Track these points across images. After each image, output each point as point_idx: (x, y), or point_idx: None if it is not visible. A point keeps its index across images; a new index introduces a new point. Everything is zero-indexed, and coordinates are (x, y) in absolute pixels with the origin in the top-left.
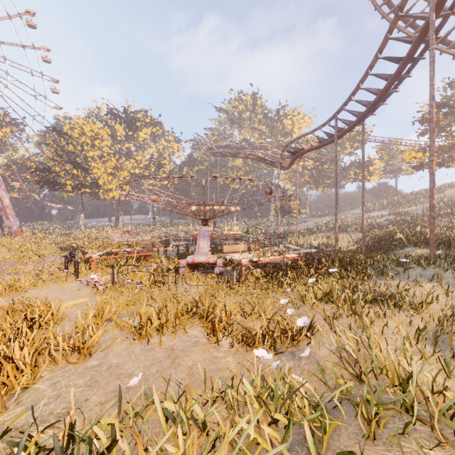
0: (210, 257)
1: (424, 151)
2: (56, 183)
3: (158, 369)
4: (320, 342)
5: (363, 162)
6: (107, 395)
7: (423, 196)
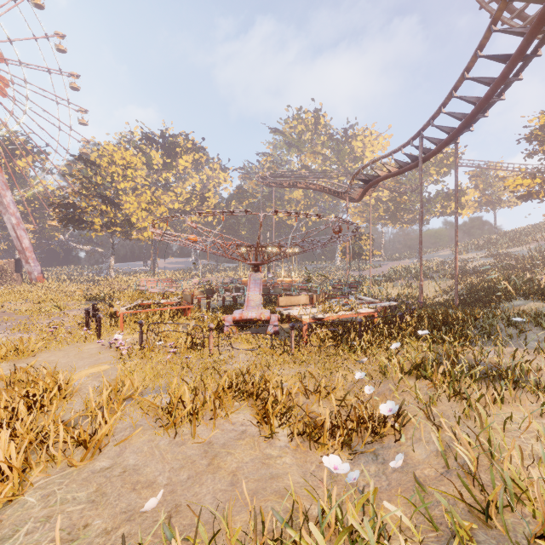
0: (262, 312)
1: (534, 176)
2: (82, 221)
3: (189, 474)
4: (413, 437)
5: (456, 191)
6: (116, 518)
7: (530, 234)
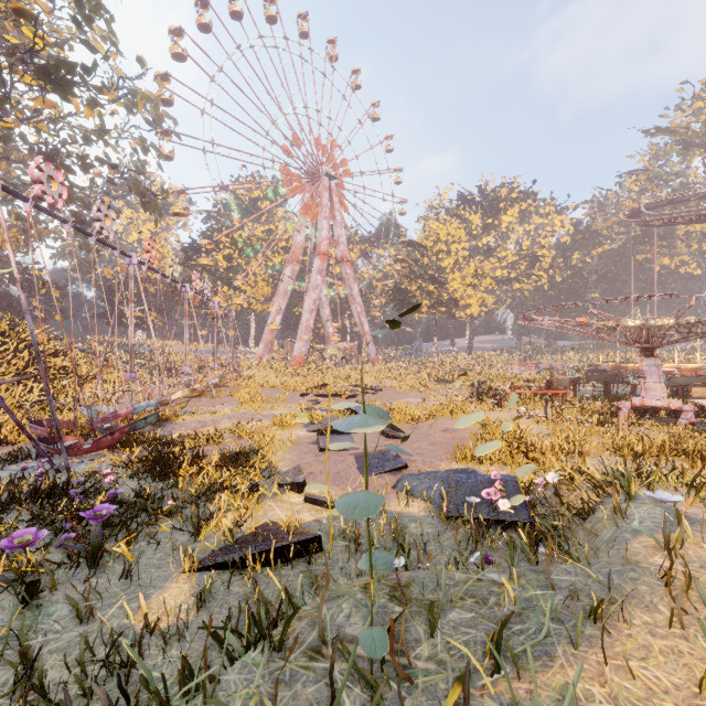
0: (670, 401)
1: None
2: (412, 305)
3: None
4: None
5: None
6: None
7: None
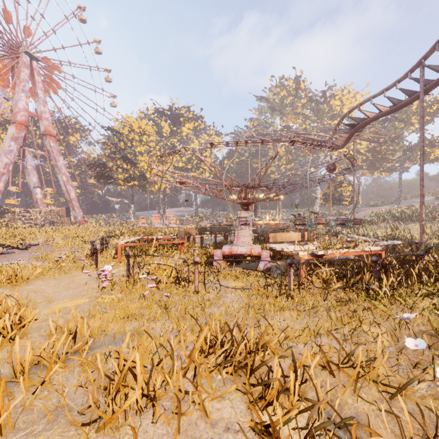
0: (252, 248)
1: None
2: (110, 177)
3: None
4: None
5: None
6: None
7: None
